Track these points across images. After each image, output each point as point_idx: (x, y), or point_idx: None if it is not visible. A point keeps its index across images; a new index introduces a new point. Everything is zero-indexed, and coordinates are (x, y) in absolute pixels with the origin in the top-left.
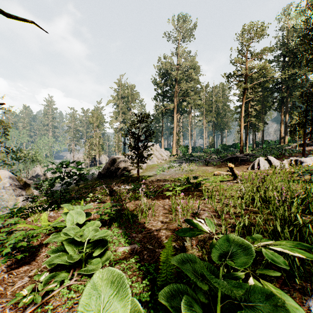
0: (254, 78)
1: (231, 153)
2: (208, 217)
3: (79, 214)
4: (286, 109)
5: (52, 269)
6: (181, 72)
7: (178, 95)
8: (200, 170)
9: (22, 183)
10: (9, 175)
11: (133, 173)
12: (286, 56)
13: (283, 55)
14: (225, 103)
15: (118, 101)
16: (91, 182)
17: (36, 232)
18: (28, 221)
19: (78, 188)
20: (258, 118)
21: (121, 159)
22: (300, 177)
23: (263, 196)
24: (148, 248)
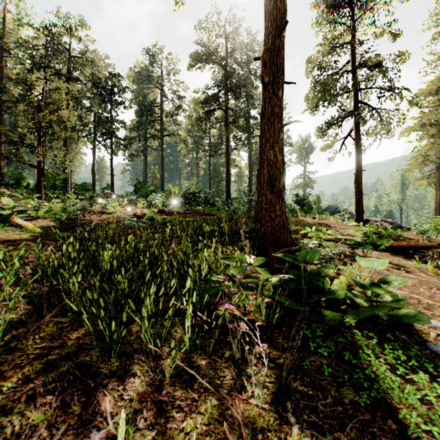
0: None
1: None
2: None
3: None
4: None
5: None
6: None
7: None
8: None
9: None
10: None
11: None
12: None
13: None
14: None
15: None
16: None
17: None
18: None
19: None
20: None
21: None
22: None
23: None
24: None
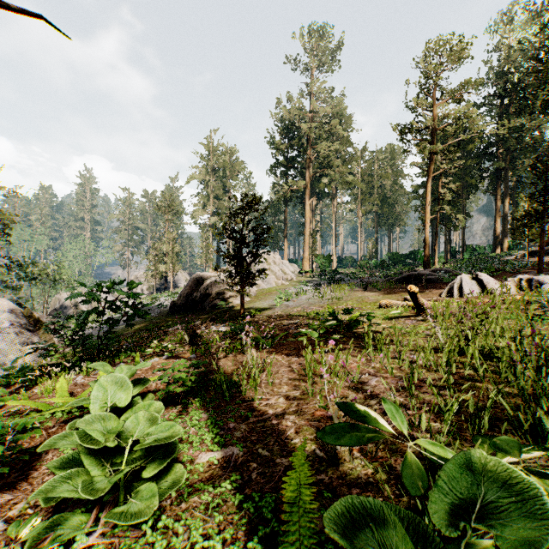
0: (449, 133)
1: (408, 268)
2: (377, 389)
3: (119, 386)
4: (506, 191)
5: (58, 502)
6: (318, 124)
7: (314, 166)
8: (354, 298)
9: (34, 322)
10: (10, 308)
11: (233, 304)
12: (506, 96)
13: (501, 93)
14: (396, 180)
15: (206, 176)
16: (158, 320)
17: (32, 421)
18: (33, 393)
19: (135, 330)
20: (455, 206)
21: (212, 279)
22: (544, 311)
23: (479, 346)
24: (260, 456)
